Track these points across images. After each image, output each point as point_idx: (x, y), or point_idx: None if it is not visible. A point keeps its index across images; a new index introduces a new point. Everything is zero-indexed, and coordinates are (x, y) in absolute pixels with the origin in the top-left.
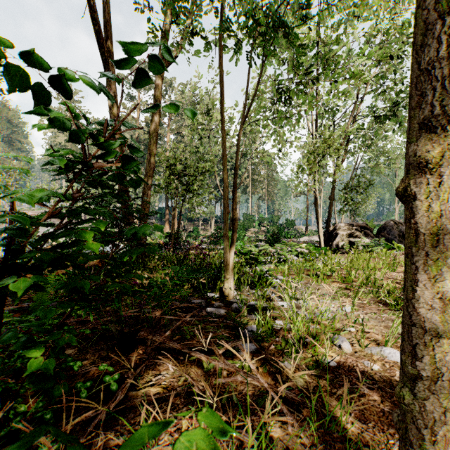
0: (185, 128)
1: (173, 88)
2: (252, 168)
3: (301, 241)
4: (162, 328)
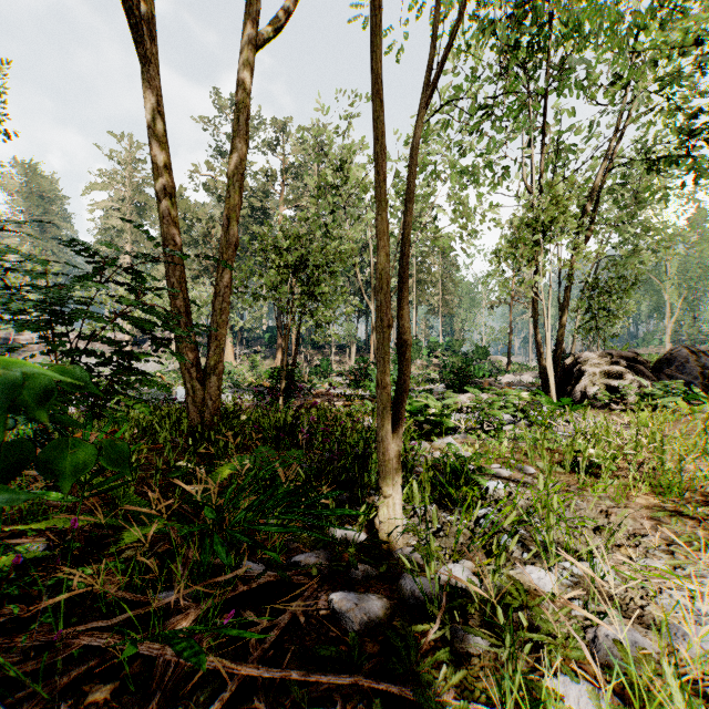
0: (308, 198)
1: (289, 134)
2: (418, 261)
3: (504, 382)
4: (181, 696)
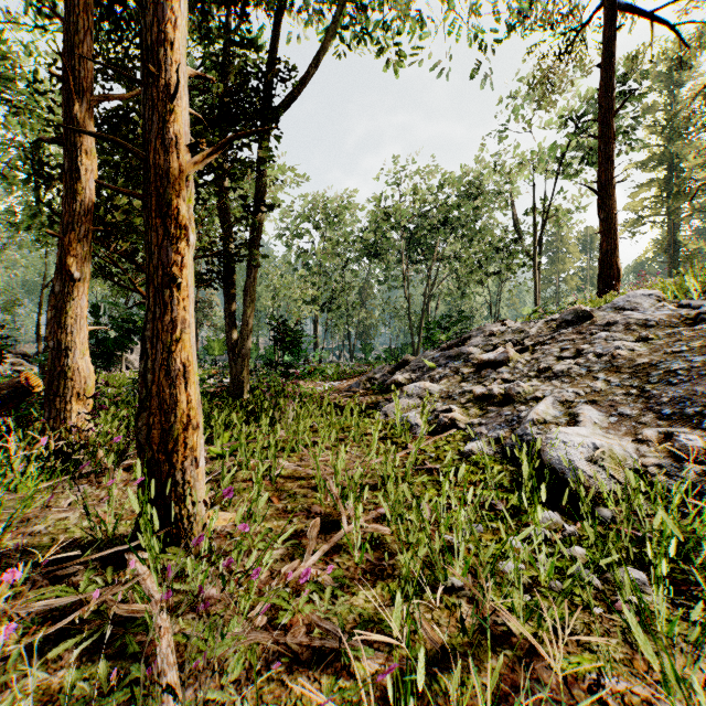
0: None
1: None
2: None
3: None
4: None
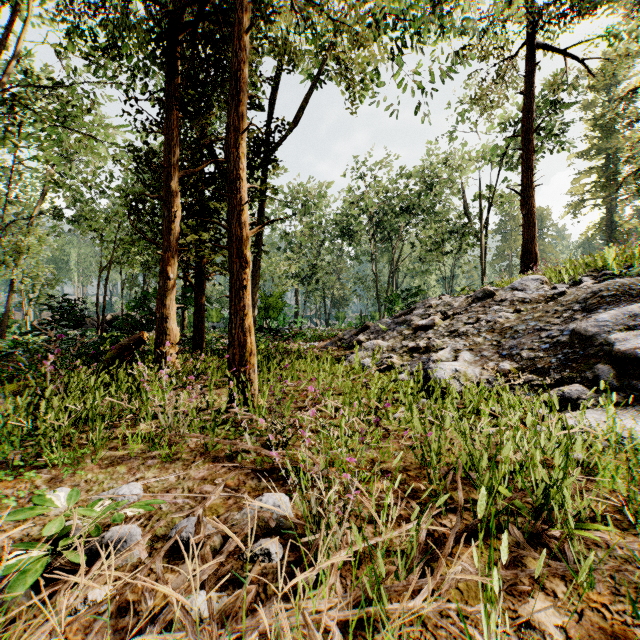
0: None
1: None
2: None
3: None
4: None
